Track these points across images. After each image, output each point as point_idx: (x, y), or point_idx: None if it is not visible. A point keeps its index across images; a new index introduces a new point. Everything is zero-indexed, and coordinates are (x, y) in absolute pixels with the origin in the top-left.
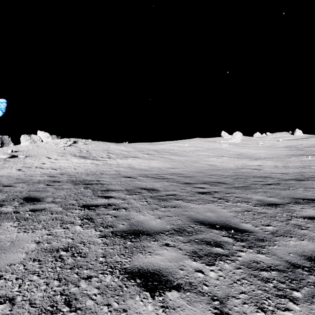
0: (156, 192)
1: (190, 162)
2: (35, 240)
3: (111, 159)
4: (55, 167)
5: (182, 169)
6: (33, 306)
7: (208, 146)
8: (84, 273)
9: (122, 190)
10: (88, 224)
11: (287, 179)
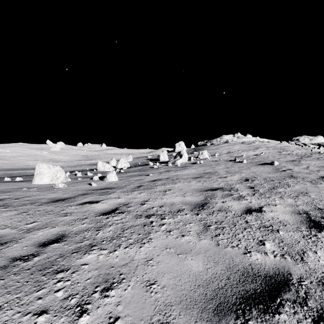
0: None
1: (12, 164)
2: None
3: None
4: None
5: (7, 167)
6: None
7: (30, 153)
8: None
9: None
10: None
11: None
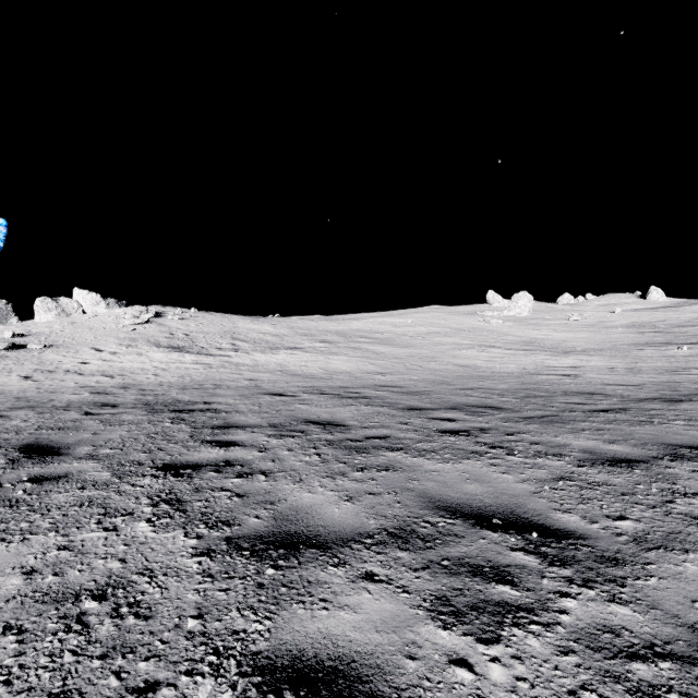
0: (342, 430)
1: (418, 360)
2: (22, 567)
3: (241, 352)
4: (110, 370)
5: (402, 375)
6: None
7: (458, 325)
8: (138, 672)
9: (261, 425)
10: (169, 516)
11: (642, 398)
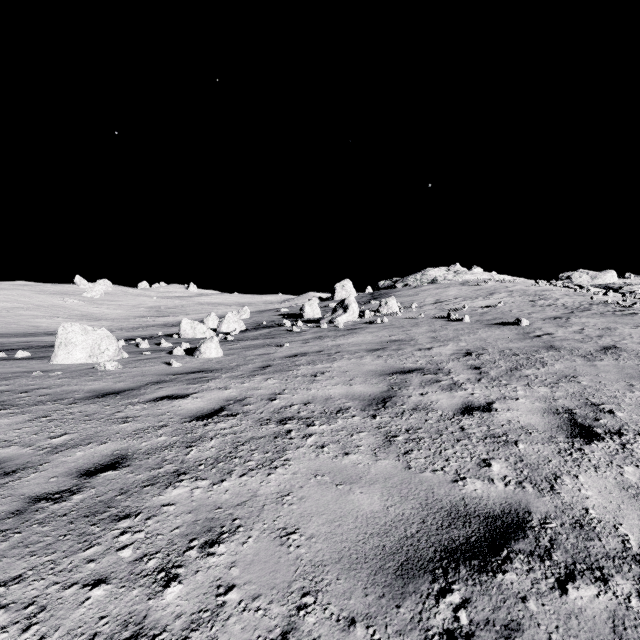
0: None
1: (4, 324)
2: None
3: None
4: None
5: None
6: None
7: (41, 302)
8: None
9: None
10: None
11: None
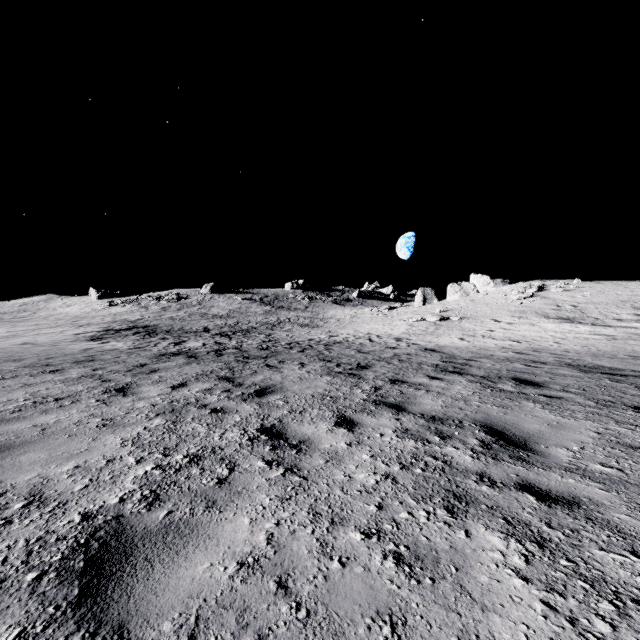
0: None
1: None
2: (589, 429)
3: None
4: (514, 337)
5: None
6: None
7: None
8: None
9: None
10: None
11: None
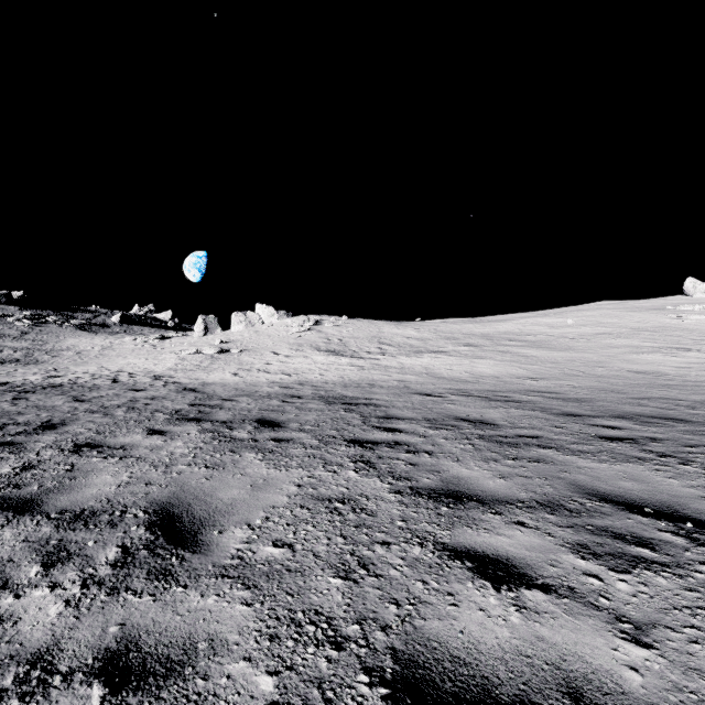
0: (492, 428)
1: (580, 365)
2: (294, 482)
3: (388, 356)
4: (287, 370)
5: (558, 380)
6: (319, 559)
7: (637, 323)
8: (377, 536)
9: (417, 419)
10: (366, 470)
11: None
